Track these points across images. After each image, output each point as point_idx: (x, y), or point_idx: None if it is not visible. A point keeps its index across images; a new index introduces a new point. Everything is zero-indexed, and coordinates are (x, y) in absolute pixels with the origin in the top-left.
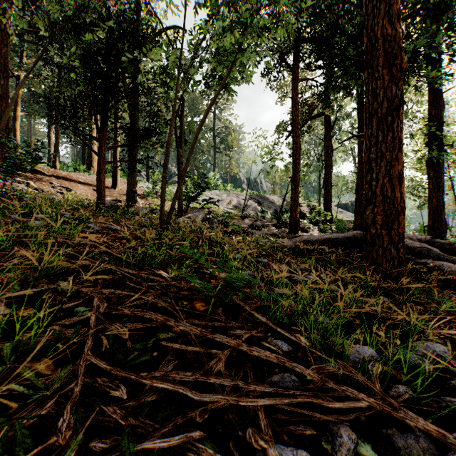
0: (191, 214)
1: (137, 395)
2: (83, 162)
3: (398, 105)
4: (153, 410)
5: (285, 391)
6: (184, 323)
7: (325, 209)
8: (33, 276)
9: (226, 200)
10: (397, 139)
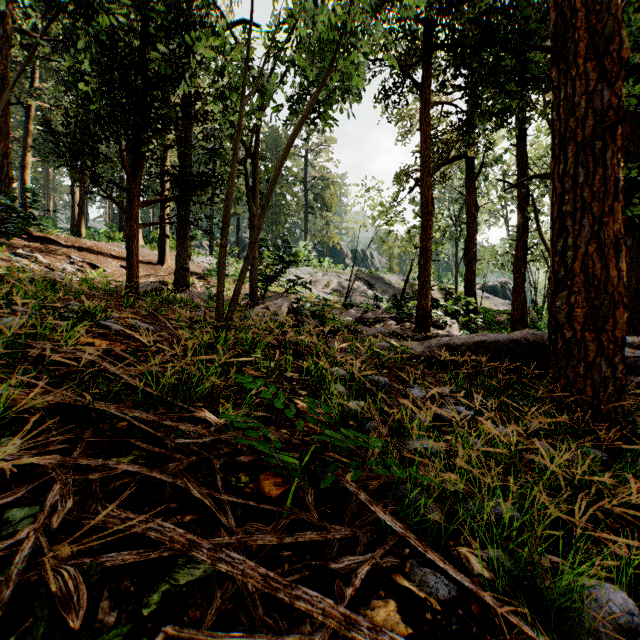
0: (270, 303)
1: None
2: (120, 227)
3: (615, 121)
4: None
5: None
6: (229, 552)
7: (466, 293)
8: None
9: (323, 281)
10: (611, 179)
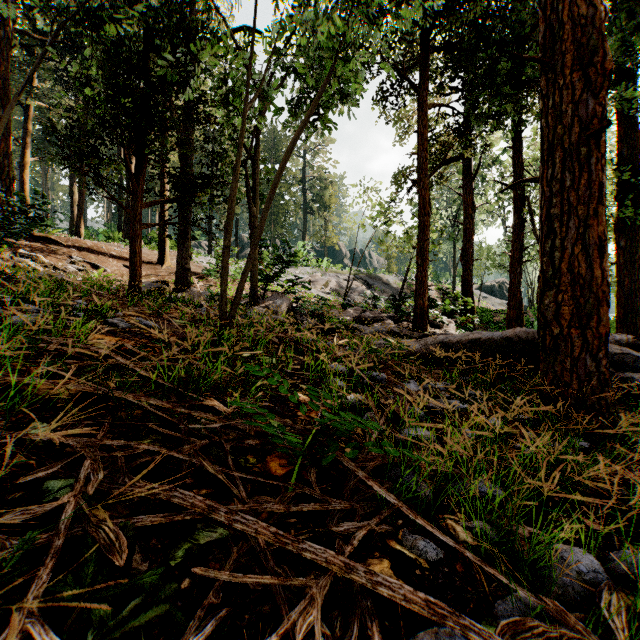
0: (270, 302)
1: None
2: (118, 227)
3: (599, 129)
4: None
5: None
6: (244, 515)
7: (463, 293)
8: None
9: (322, 281)
10: (595, 183)
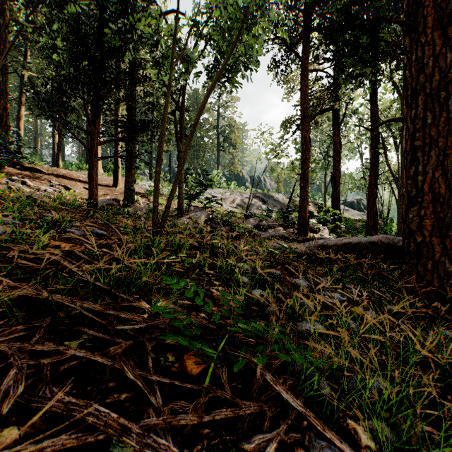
0: (192, 214)
1: None
2: (86, 160)
3: None
4: None
5: None
6: (155, 436)
7: (333, 207)
8: None
9: (230, 198)
10: None
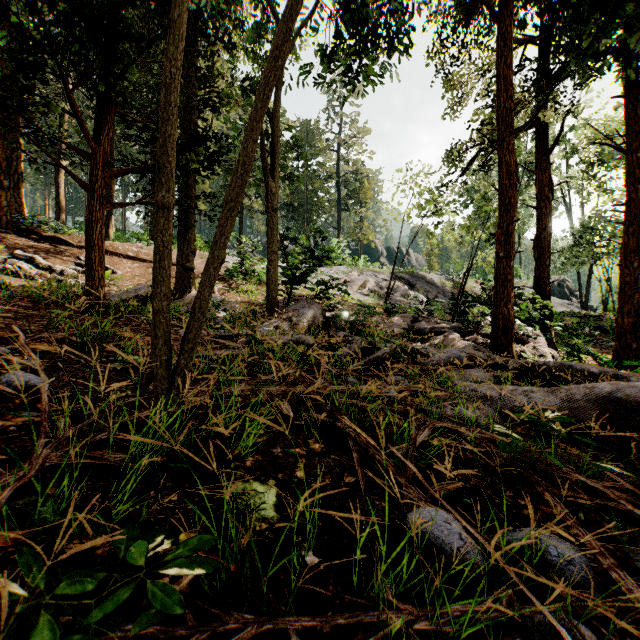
0: (293, 312)
1: None
2: None
3: None
4: None
5: None
6: None
7: (537, 294)
8: None
9: (358, 281)
10: None
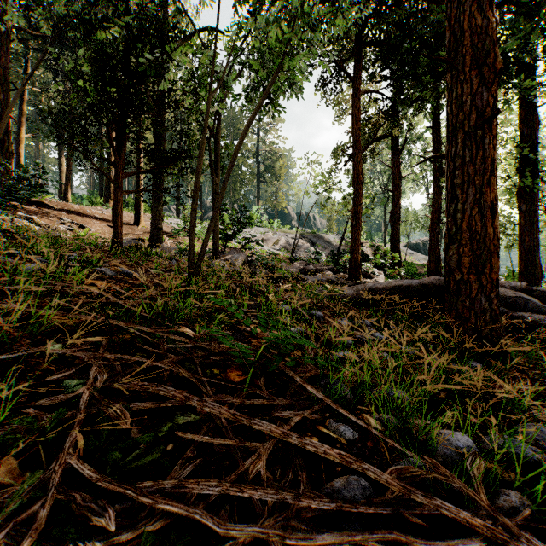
0: (229, 256)
1: (138, 515)
2: (100, 193)
3: (491, 116)
4: (159, 540)
5: (353, 508)
6: (211, 402)
7: (392, 249)
8: (15, 335)
9: (273, 239)
10: (489, 159)
